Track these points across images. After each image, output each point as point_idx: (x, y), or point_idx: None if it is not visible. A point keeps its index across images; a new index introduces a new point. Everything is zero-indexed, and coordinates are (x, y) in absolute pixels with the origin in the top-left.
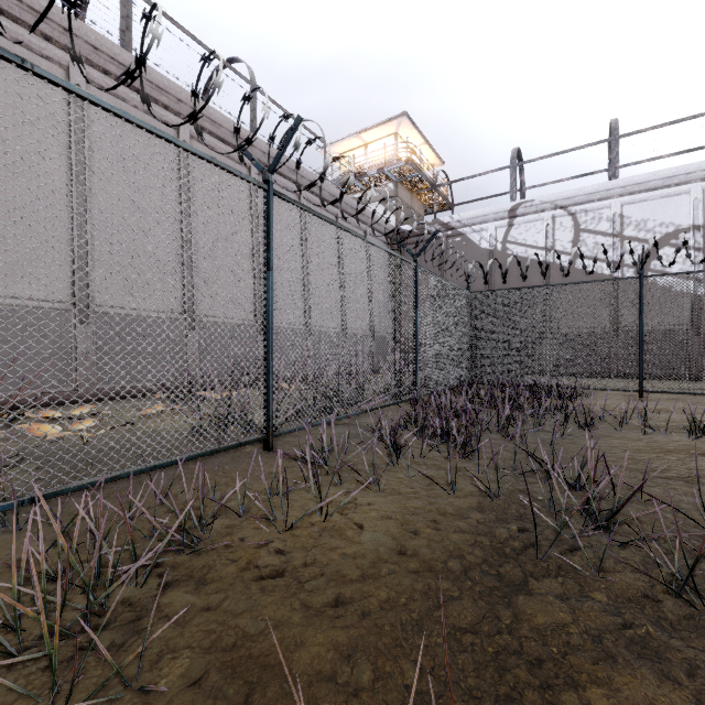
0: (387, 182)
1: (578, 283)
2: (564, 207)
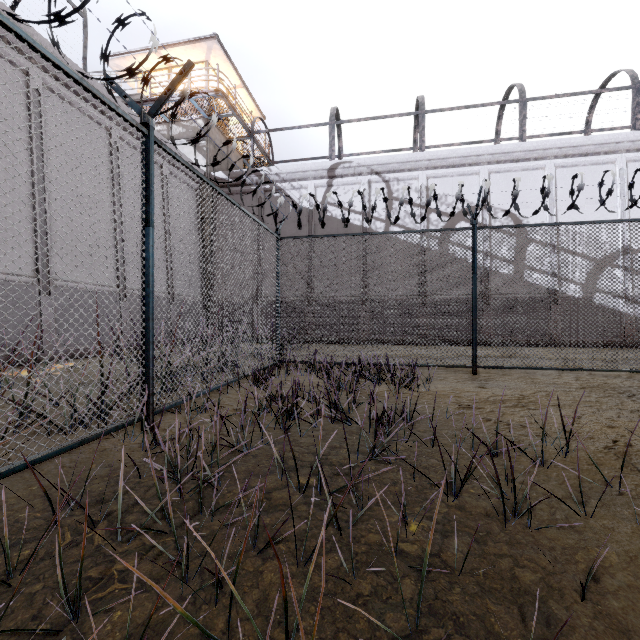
0: (195, 117)
1: (408, 232)
2: (379, 173)
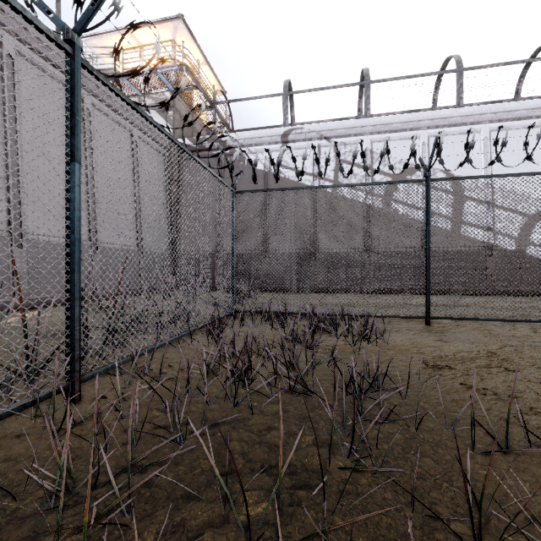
0: (163, 90)
1: (361, 185)
2: (328, 138)
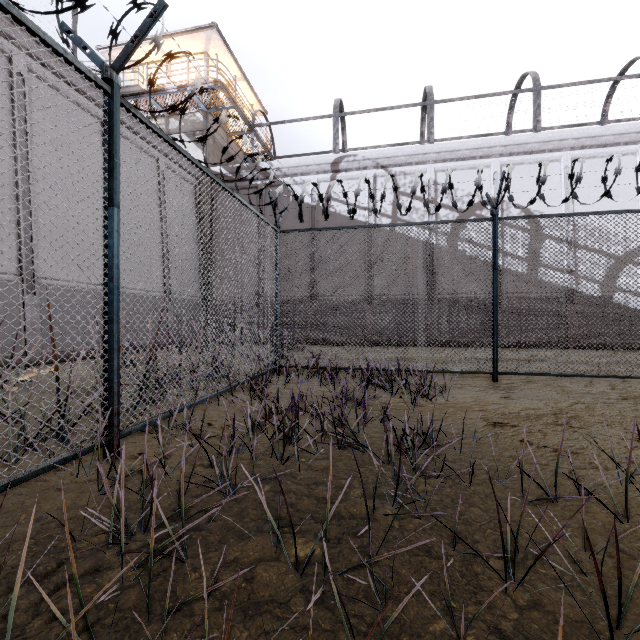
0: (194, 110)
1: (421, 224)
2: (385, 167)
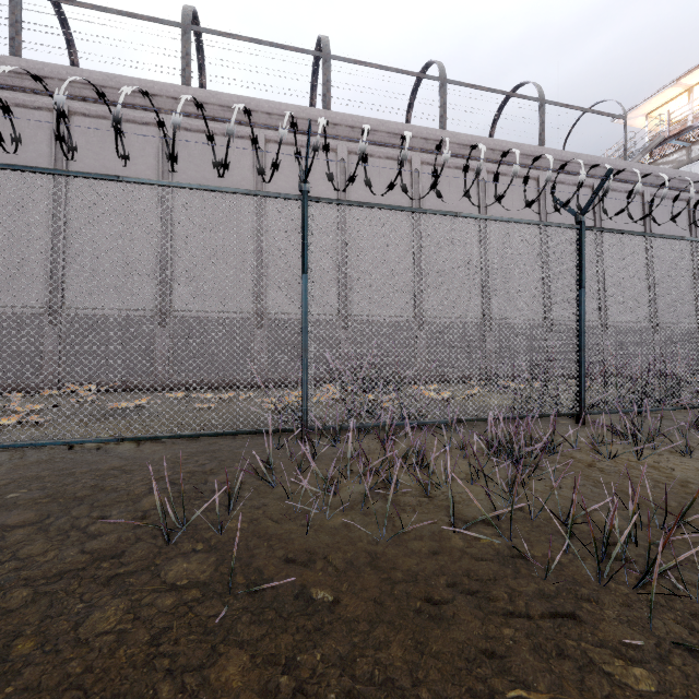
0: None
1: None
2: None
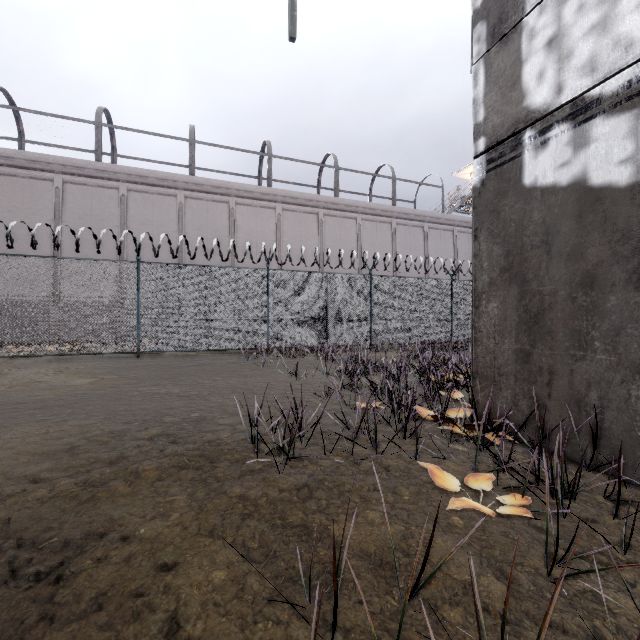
0: None
1: None
2: None
